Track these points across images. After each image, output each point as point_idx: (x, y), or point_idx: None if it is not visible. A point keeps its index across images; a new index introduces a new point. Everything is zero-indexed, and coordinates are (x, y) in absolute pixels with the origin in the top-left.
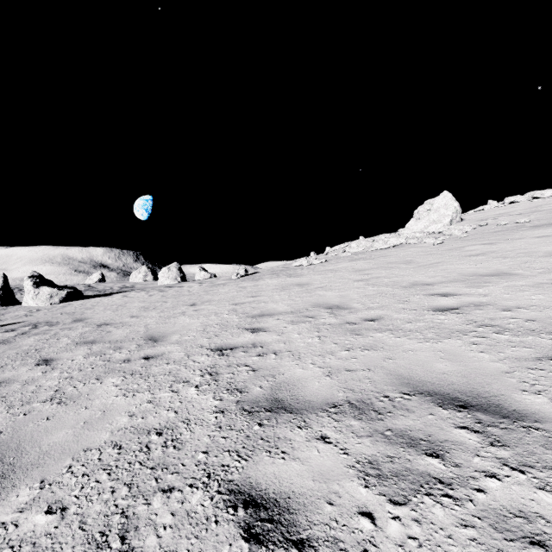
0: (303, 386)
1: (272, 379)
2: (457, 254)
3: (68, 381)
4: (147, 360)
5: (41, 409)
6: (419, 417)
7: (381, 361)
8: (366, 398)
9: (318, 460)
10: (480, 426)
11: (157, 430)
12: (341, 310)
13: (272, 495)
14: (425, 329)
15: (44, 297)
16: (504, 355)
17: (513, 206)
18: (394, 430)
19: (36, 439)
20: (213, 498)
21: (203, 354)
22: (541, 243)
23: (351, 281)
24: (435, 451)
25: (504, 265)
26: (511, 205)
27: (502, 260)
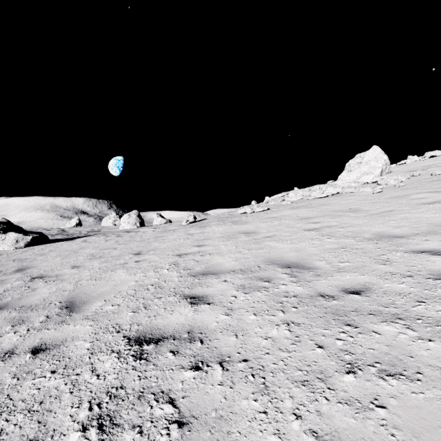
0: None
1: None
2: (407, 202)
3: None
4: (34, 355)
5: None
6: None
7: None
8: None
9: None
10: None
11: None
12: (304, 270)
13: None
14: None
15: (10, 242)
16: None
17: (436, 159)
18: None
19: None
20: None
21: (112, 352)
22: None
23: (301, 230)
24: None
25: None
26: (433, 159)
27: None
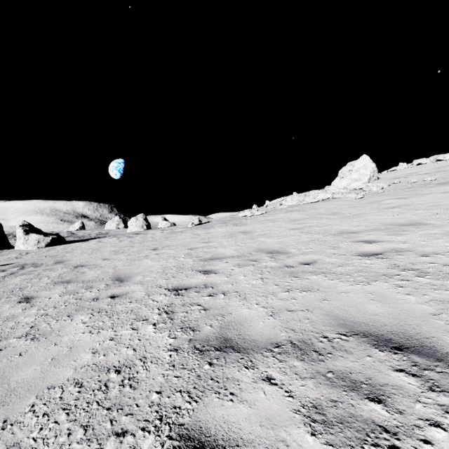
0: (249, 326)
1: (222, 318)
2: (376, 207)
3: (43, 318)
4: (113, 298)
5: (16, 344)
6: (358, 359)
7: (318, 302)
8: (307, 339)
9: (265, 403)
10: (417, 369)
11: (116, 368)
12: (280, 254)
13: (221, 442)
14: (355, 273)
15: (32, 243)
16: (429, 298)
17: (420, 167)
18: (335, 372)
19: (7, 375)
20: (164, 444)
21: (161, 294)
22: (447, 198)
23: (287, 229)
24: (377, 396)
25: (418, 216)
26: (419, 166)
27: (415, 211)
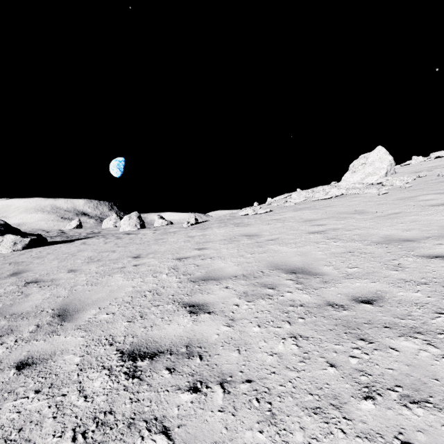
0: None
1: None
2: (415, 204)
3: None
4: (19, 371)
5: None
6: None
7: None
8: None
9: None
10: None
11: None
12: (310, 276)
13: None
14: None
15: (7, 245)
16: None
17: (442, 160)
18: None
19: None
20: None
21: (103, 368)
22: None
23: (305, 233)
24: None
25: None
26: (439, 159)
27: None
